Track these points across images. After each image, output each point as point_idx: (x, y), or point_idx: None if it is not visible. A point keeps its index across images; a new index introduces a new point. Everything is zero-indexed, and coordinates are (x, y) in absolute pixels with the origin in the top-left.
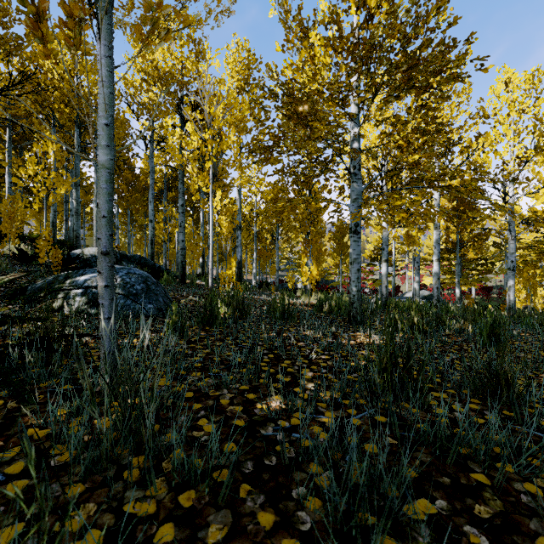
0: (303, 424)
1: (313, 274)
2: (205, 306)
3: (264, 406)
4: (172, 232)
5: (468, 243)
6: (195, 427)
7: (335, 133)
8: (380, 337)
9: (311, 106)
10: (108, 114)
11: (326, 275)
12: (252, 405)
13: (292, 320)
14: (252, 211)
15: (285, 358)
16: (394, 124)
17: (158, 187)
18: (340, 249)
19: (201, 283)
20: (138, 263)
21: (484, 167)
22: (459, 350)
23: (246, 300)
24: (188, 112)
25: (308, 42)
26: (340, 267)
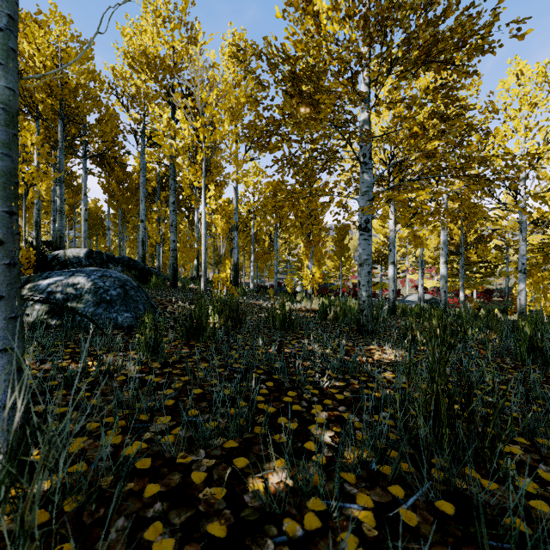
0: (324, 527)
1: (315, 277)
2: (190, 315)
3: (260, 485)
4: (165, 233)
5: (471, 245)
6: (140, 543)
7: (345, 111)
8: (407, 356)
9: (316, 82)
10: (0, 11)
11: (325, 278)
12: (242, 482)
13: (294, 331)
14: (249, 211)
15: (288, 387)
16: (410, 107)
17: (151, 186)
18: (340, 251)
19: (195, 287)
20: (127, 266)
21: (493, 165)
22: (498, 369)
23: (242, 306)
24: (178, 99)
25: (312, 7)
26: (340, 270)
